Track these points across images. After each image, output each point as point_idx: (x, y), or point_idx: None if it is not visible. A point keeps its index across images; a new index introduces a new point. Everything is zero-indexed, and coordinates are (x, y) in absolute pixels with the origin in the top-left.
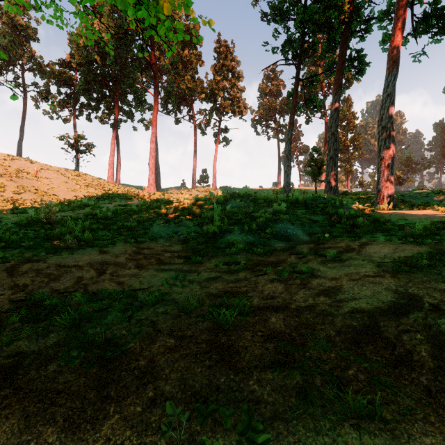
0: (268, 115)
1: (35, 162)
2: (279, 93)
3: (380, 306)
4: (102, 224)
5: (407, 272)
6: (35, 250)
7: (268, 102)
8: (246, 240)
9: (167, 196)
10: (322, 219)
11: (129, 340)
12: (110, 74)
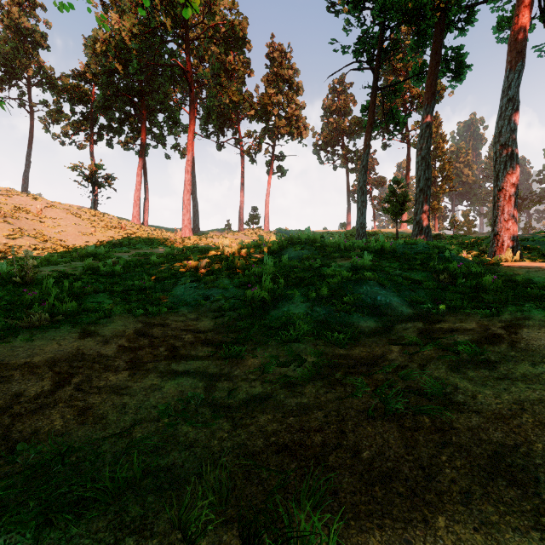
0: (334, 139)
1: (39, 198)
2: (348, 111)
3: None
4: (103, 284)
5: None
6: None
7: (335, 122)
8: (313, 315)
9: (206, 241)
10: (425, 277)
11: None
12: (135, 88)
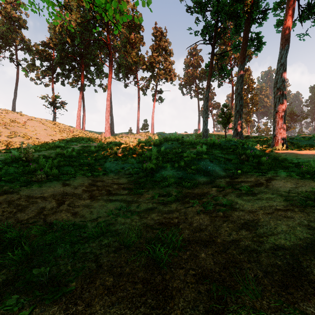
0: (190, 81)
1: (23, 115)
2: (198, 65)
3: (299, 243)
4: (68, 162)
5: (313, 206)
6: (12, 183)
7: (191, 72)
8: (176, 175)
9: (118, 139)
10: (234, 158)
11: (71, 279)
12: (77, 52)
